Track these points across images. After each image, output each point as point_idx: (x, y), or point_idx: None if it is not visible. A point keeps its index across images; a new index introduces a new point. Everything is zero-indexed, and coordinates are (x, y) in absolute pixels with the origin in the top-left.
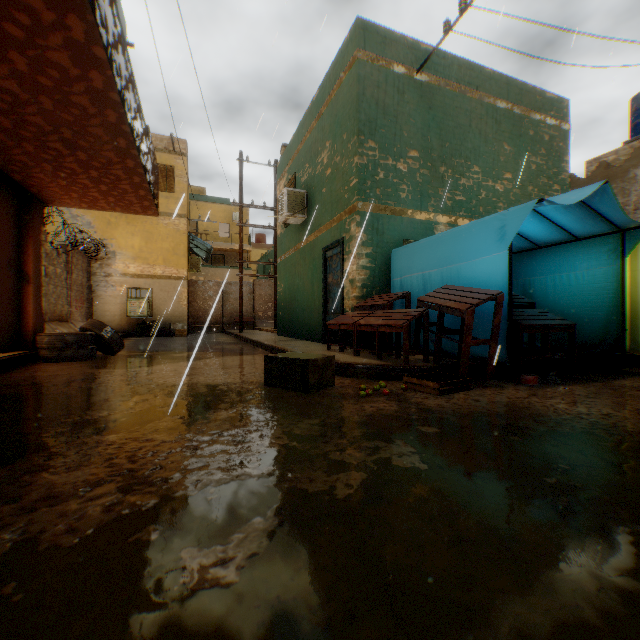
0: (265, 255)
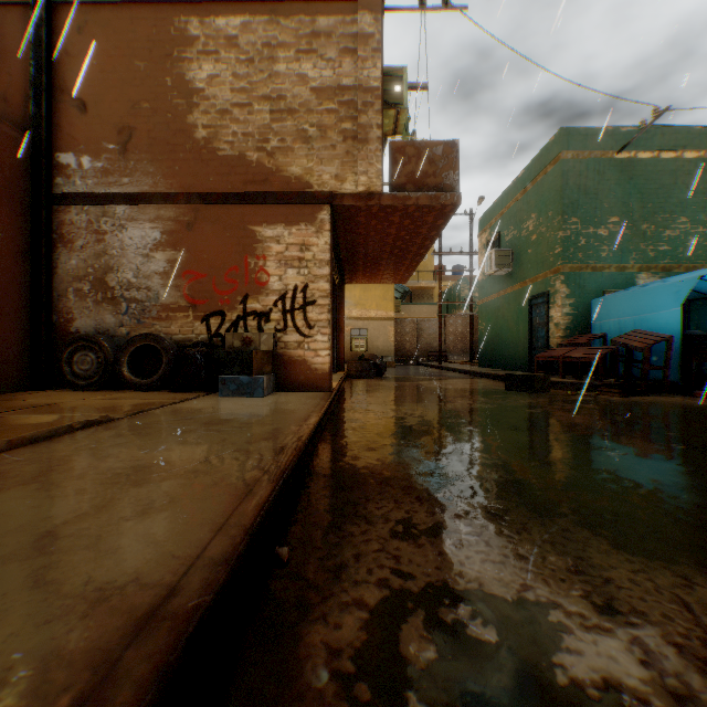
0: (449, 289)
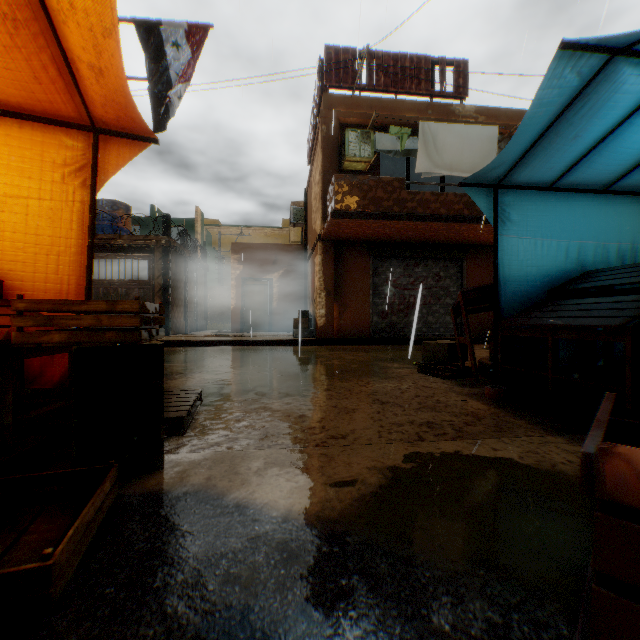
0: None
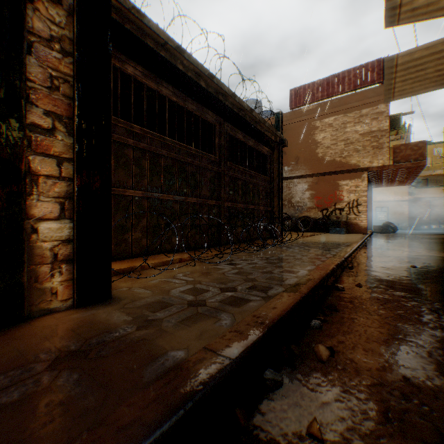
0: None
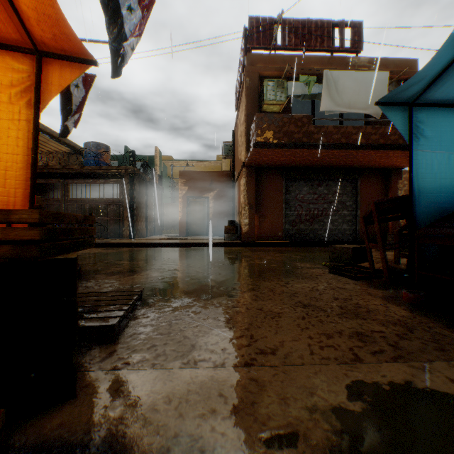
0: None
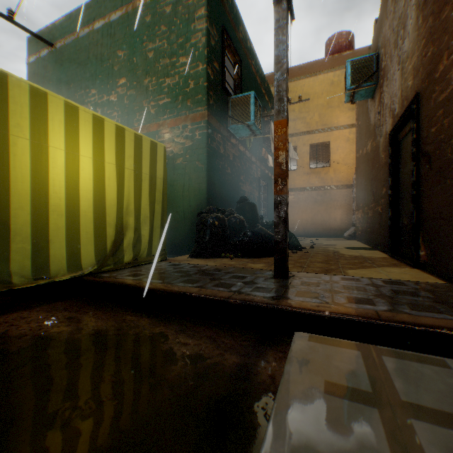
0: None
